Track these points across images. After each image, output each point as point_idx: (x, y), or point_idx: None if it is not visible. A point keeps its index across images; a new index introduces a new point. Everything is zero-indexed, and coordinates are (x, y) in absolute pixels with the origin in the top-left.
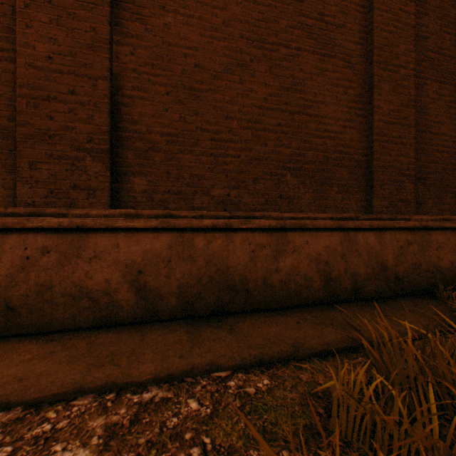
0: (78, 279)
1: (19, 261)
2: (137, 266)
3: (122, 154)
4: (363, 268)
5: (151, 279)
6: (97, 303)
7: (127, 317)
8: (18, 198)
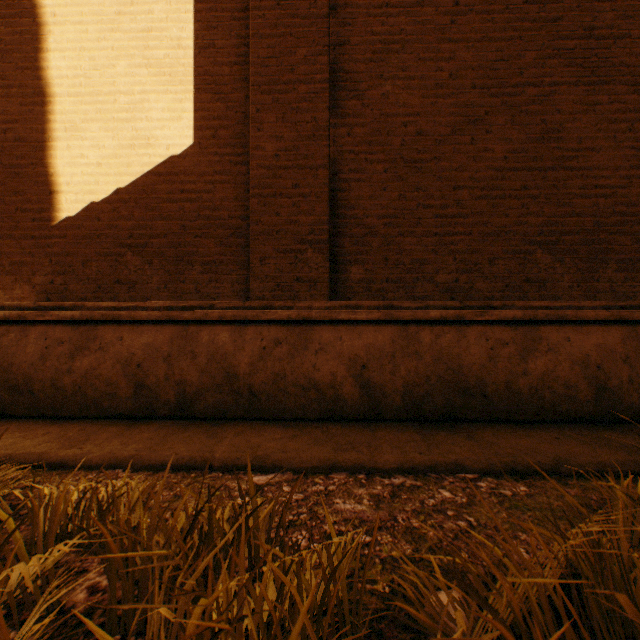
0: (306, 370)
1: (258, 351)
2: (360, 361)
3: (339, 243)
4: None
5: (374, 375)
6: (324, 395)
7: (351, 412)
8: (251, 292)
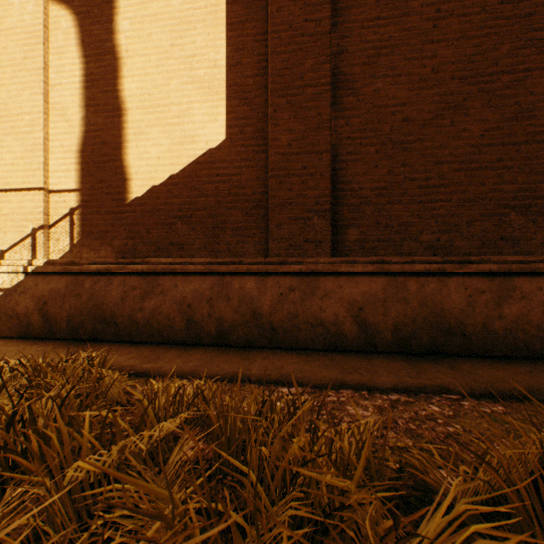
0: (314, 311)
1: (276, 296)
2: (358, 304)
3: (338, 211)
4: None
5: (369, 316)
6: (328, 331)
7: (350, 345)
8: (269, 251)
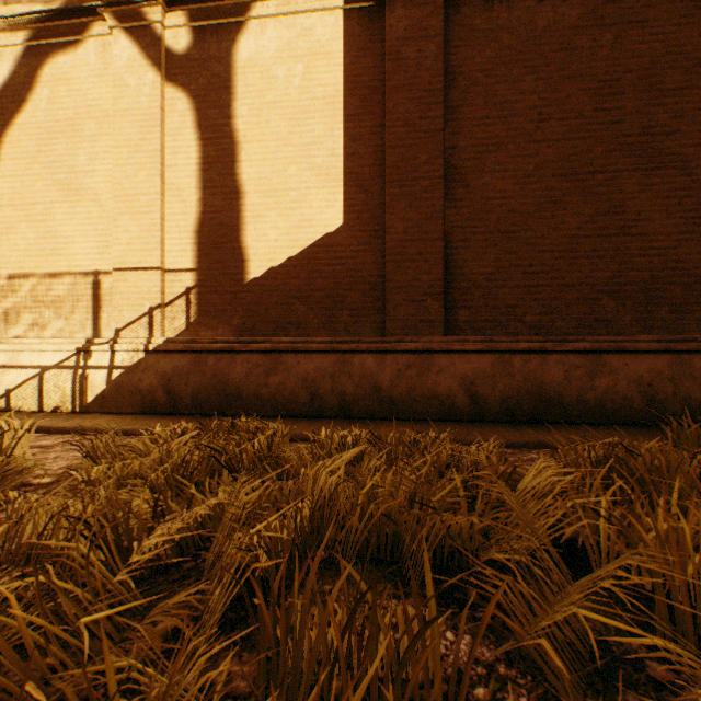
0: (430, 386)
1: (394, 372)
2: (469, 379)
3: (450, 294)
4: (698, 393)
5: (479, 389)
6: (442, 403)
7: (462, 415)
8: (386, 330)
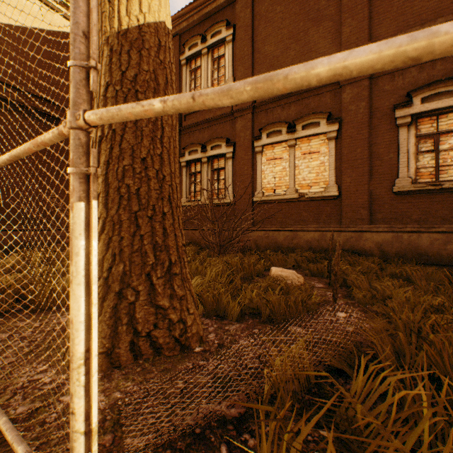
0: None
1: None
2: None
3: None
4: None
5: None
6: None
7: None
8: None
